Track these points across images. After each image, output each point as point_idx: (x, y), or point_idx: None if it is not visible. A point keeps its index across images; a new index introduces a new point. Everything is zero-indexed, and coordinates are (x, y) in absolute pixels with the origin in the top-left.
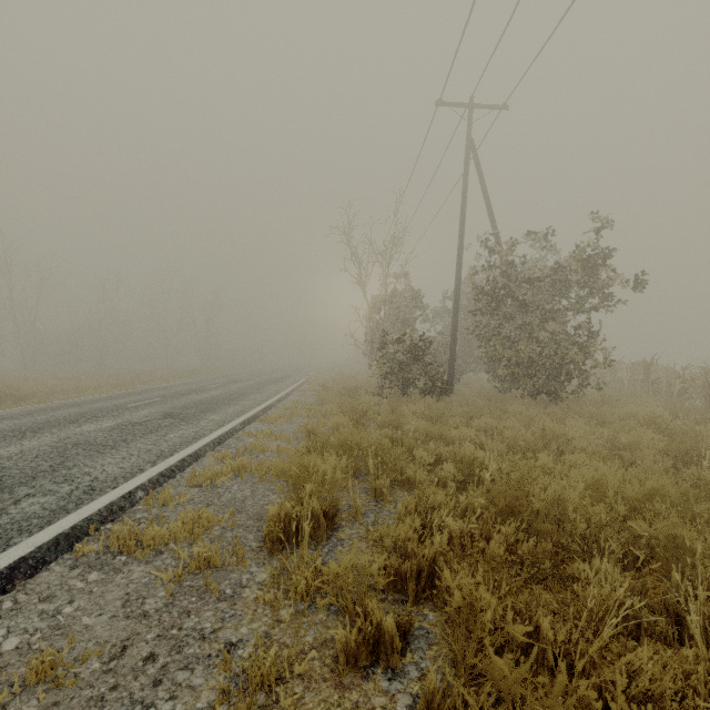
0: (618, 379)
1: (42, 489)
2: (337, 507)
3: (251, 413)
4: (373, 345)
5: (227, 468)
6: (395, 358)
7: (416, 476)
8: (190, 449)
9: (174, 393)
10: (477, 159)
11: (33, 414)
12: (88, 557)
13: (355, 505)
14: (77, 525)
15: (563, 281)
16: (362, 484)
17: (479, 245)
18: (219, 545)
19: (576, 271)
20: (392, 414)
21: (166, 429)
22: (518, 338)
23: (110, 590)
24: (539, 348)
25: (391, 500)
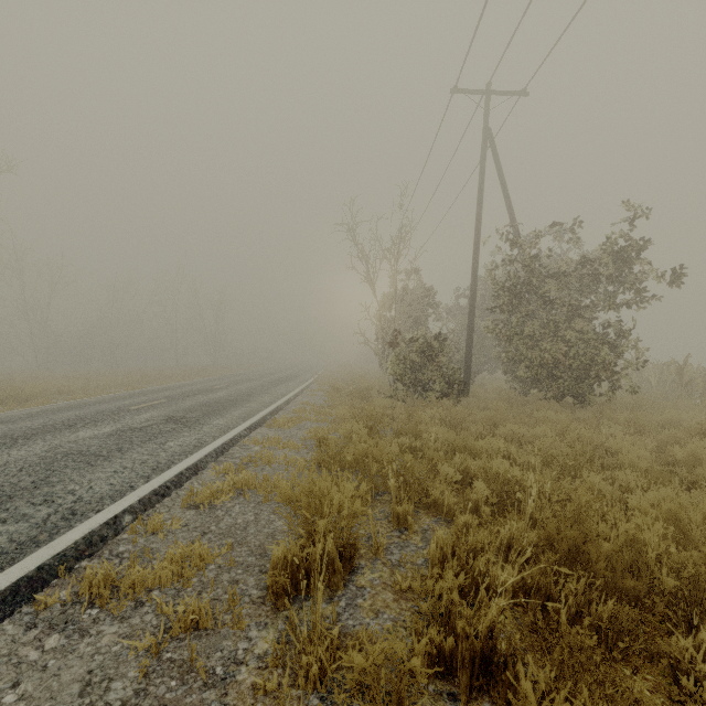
0: (644, 380)
1: (16, 513)
2: (356, 546)
3: (258, 416)
4: (384, 344)
5: (229, 485)
6: (409, 359)
7: (444, 498)
8: (189, 461)
9: (180, 394)
10: (495, 148)
11: (32, 417)
12: (51, 610)
13: (376, 539)
14: (45, 564)
15: (591, 275)
16: (381, 506)
17: (500, 238)
18: (212, 593)
19: (606, 264)
20: (408, 420)
21: (167, 436)
22: (541, 337)
23: (69, 665)
24: (566, 348)
25: (416, 530)
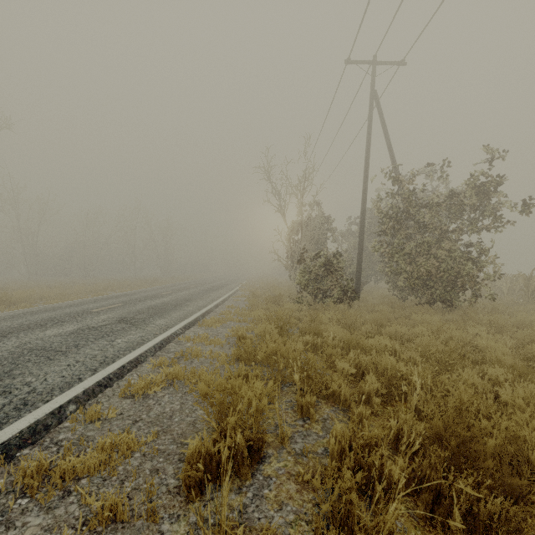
0: (497, 289)
1: None
2: (263, 439)
3: (192, 317)
4: (293, 260)
5: (161, 377)
6: (312, 272)
7: (341, 390)
8: (131, 355)
9: (134, 299)
10: (379, 106)
11: (14, 318)
12: None
13: (282, 430)
14: None
15: (458, 205)
16: (287, 396)
17: (384, 176)
18: (133, 482)
19: (469, 197)
20: (311, 321)
21: (117, 334)
22: (417, 255)
23: None
24: (437, 263)
25: (317, 419)
